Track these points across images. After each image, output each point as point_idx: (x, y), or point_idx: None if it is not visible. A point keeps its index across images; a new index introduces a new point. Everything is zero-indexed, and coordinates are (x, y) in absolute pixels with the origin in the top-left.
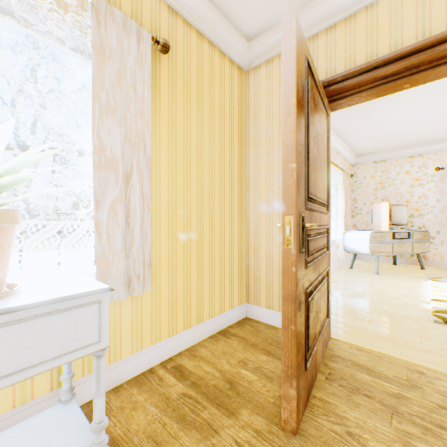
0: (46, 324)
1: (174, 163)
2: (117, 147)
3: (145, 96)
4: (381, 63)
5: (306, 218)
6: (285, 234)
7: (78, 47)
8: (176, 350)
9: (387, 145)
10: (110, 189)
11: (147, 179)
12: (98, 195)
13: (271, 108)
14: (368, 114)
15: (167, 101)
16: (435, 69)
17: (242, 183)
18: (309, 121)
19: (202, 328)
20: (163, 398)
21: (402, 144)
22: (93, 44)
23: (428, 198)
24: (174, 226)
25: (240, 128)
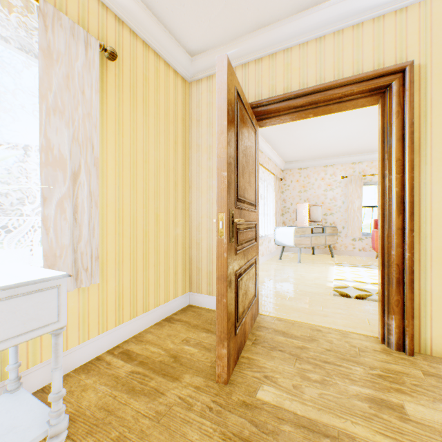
0: (9, 306)
1: (121, 163)
2: (65, 146)
3: (93, 99)
4: (293, 96)
5: (236, 215)
6: (219, 227)
7: (20, 44)
8: (123, 338)
9: (308, 155)
10: (57, 186)
11: (94, 178)
12: (46, 192)
13: (211, 119)
14: (292, 129)
15: (114, 104)
16: (327, 107)
17: (185, 183)
18: (239, 138)
19: (148, 316)
20: (112, 378)
21: (319, 156)
22: (41, 46)
23: (337, 200)
24: (121, 222)
25: (184, 134)
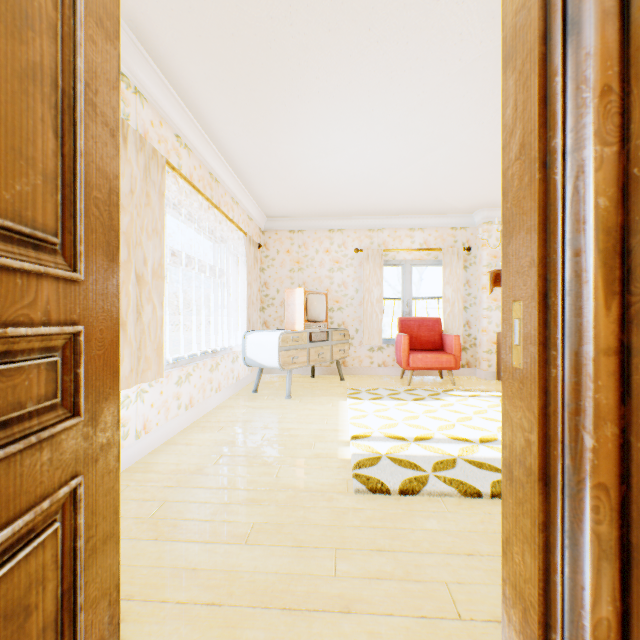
0: None
1: None
2: None
3: None
4: None
5: None
6: None
7: None
8: None
9: (305, 208)
10: None
11: None
12: None
13: None
14: (274, 138)
15: None
16: None
17: None
18: None
19: None
20: None
21: (322, 211)
22: None
23: (348, 287)
24: None
25: None
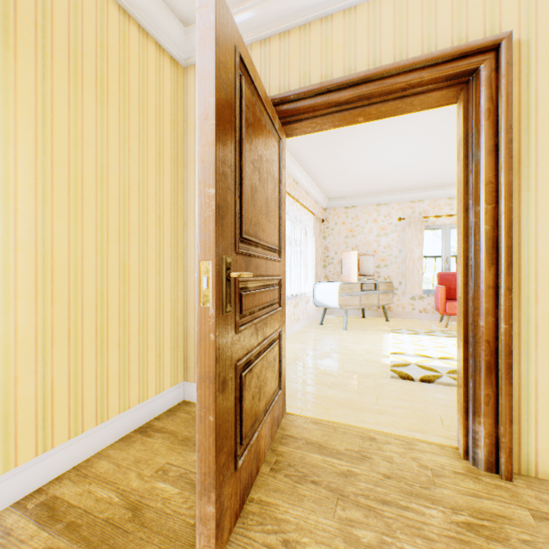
0: None
1: (50, 178)
2: None
3: None
4: (335, 86)
5: (238, 265)
6: (202, 287)
7: None
8: (52, 473)
9: (356, 190)
10: None
11: None
12: None
13: None
14: (336, 153)
15: (32, 75)
16: (385, 104)
17: (177, 218)
18: (245, 137)
19: (106, 429)
20: None
21: (370, 191)
22: None
23: (392, 248)
24: (50, 277)
25: (175, 143)
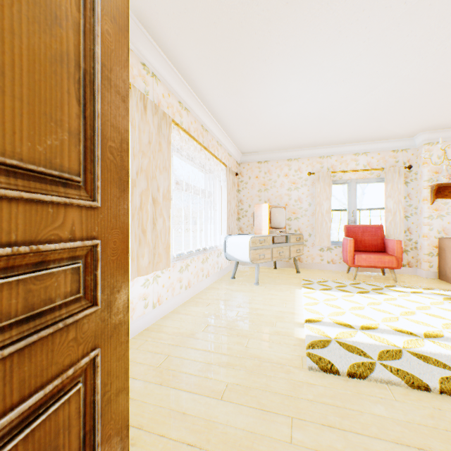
0: None
1: None
2: None
3: None
4: None
5: None
6: None
7: None
8: None
9: (269, 144)
10: None
11: None
12: None
13: None
14: (246, 95)
15: None
16: None
17: None
18: None
19: None
20: None
21: (282, 146)
22: None
23: (303, 202)
24: None
25: None
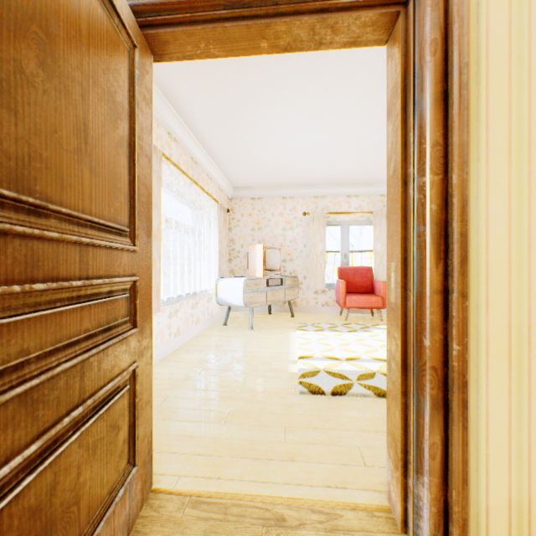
0: None
1: None
2: None
3: None
4: None
5: None
6: None
7: None
8: None
9: (263, 181)
10: None
11: None
12: None
13: None
14: (240, 131)
15: None
16: (299, 19)
17: None
18: None
19: None
20: None
21: (277, 183)
22: None
23: (298, 243)
24: None
25: None
